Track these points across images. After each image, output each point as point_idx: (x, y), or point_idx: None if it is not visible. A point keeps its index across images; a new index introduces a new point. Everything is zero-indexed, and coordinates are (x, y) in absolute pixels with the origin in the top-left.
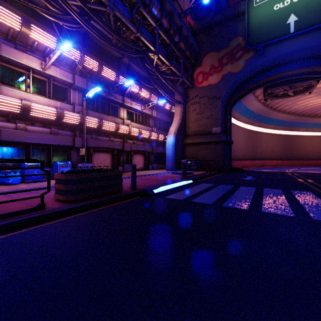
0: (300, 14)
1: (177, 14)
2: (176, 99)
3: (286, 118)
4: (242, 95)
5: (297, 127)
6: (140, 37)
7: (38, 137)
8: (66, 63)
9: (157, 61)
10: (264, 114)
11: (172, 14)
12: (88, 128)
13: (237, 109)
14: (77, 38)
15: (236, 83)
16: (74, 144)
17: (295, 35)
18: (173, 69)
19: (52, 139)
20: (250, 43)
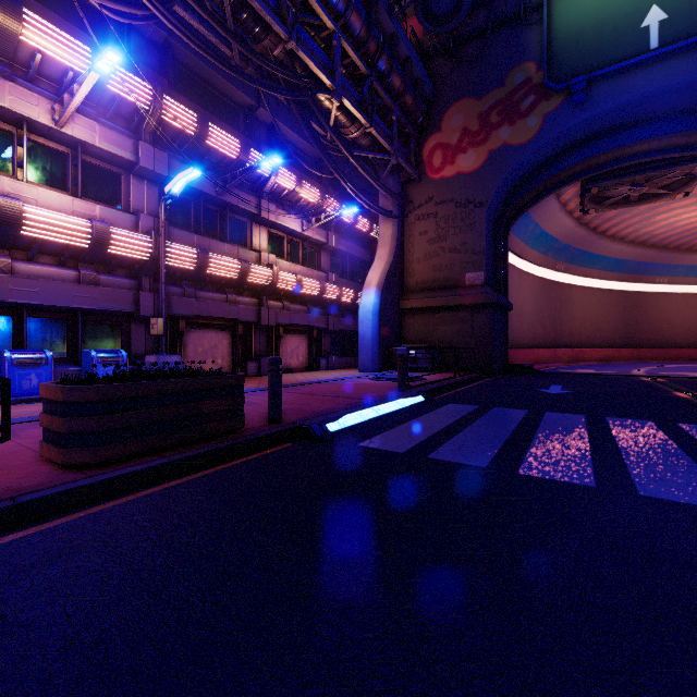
0: (673, 6)
1: (385, 5)
2: (383, 207)
3: (626, 254)
4: (533, 199)
5: (650, 273)
6: (298, 53)
7: (44, 289)
8: (118, 113)
9: (339, 116)
10: (579, 245)
11: (373, 4)
12: (173, 271)
13: (521, 232)
14: (147, 56)
15: (521, 169)
16: (139, 309)
17: (662, 54)
18: (375, 135)
19: (82, 295)
20: (554, 76)
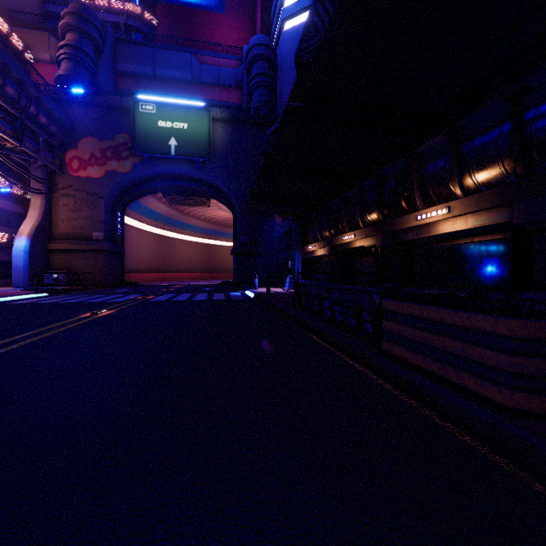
0: (179, 141)
1: (32, 85)
2: (34, 185)
3: (203, 225)
4: (137, 196)
5: (216, 235)
6: None
7: None
8: None
9: None
10: (176, 218)
11: (22, 84)
12: None
13: (137, 209)
14: None
15: (124, 183)
16: None
17: (176, 158)
18: (25, 150)
19: None
20: (136, 148)
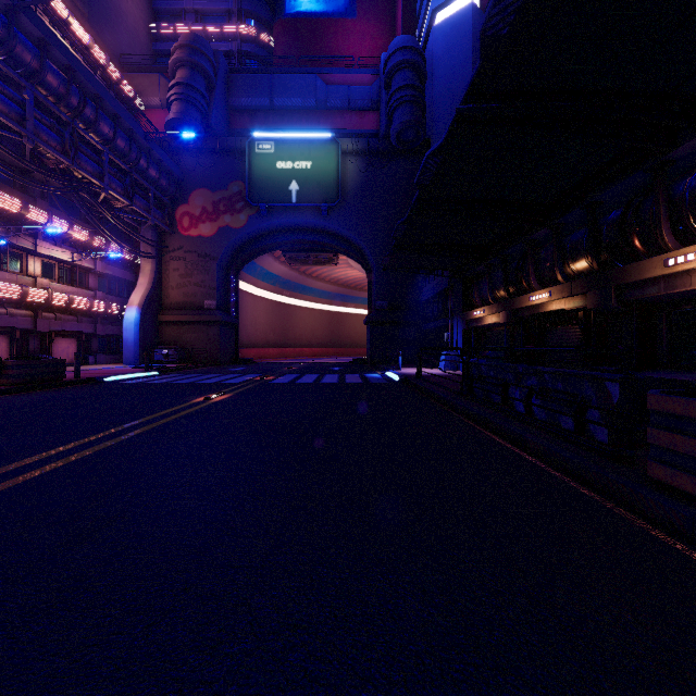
0: (301, 185)
1: (142, 134)
2: (144, 249)
3: (328, 288)
4: (253, 256)
5: (344, 301)
6: (77, 170)
7: None
8: None
9: (107, 195)
10: (297, 280)
11: (133, 135)
12: None
13: (252, 272)
14: None
15: (239, 241)
16: None
17: (297, 206)
18: (136, 209)
19: None
20: (252, 198)
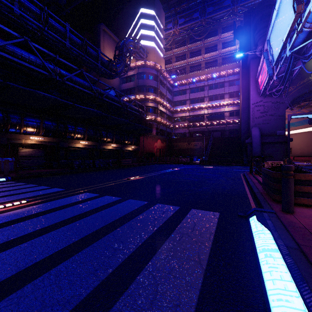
0: None
1: None
2: None
3: None
4: None
5: None
6: None
7: None
8: None
9: None
10: None
11: None
12: None
13: None
14: None
15: None
16: None
17: None
18: None
19: None
20: None
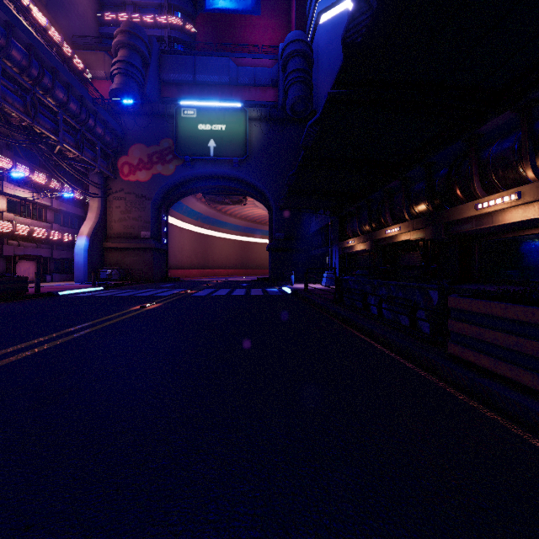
0: (217, 143)
1: (90, 100)
2: (92, 190)
3: (239, 223)
4: (179, 197)
5: (252, 233)
6: (37, 127)
7: None
8: None
9: (61, 148)
10: (214, 217)
11: (83, 100)
12: None
13: (179, 209)
14: None
15: (168, 185)
16: None
17: (215, 159)
18: (85, 159)
19: None
20: (179, 152)
